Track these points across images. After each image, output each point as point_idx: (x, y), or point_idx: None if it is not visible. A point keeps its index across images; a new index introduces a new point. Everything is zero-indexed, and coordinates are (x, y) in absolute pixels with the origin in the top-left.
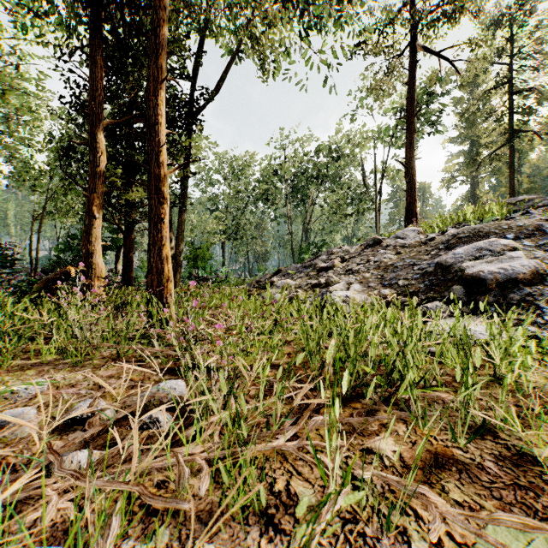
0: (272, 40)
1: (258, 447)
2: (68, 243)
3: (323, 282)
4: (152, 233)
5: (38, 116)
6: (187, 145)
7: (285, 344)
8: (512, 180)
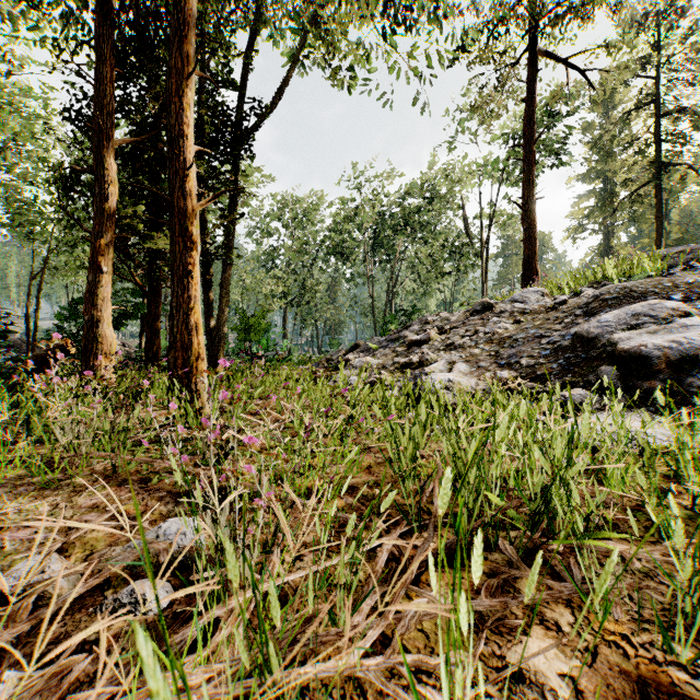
0: (346, 28)
1: (310, 670)
2: (73, 308)
3: (415, 361)
4: (176, 291)
5: (42, 143)
6: (233, 177)
7: (364, 451)
8: (659, 228)
